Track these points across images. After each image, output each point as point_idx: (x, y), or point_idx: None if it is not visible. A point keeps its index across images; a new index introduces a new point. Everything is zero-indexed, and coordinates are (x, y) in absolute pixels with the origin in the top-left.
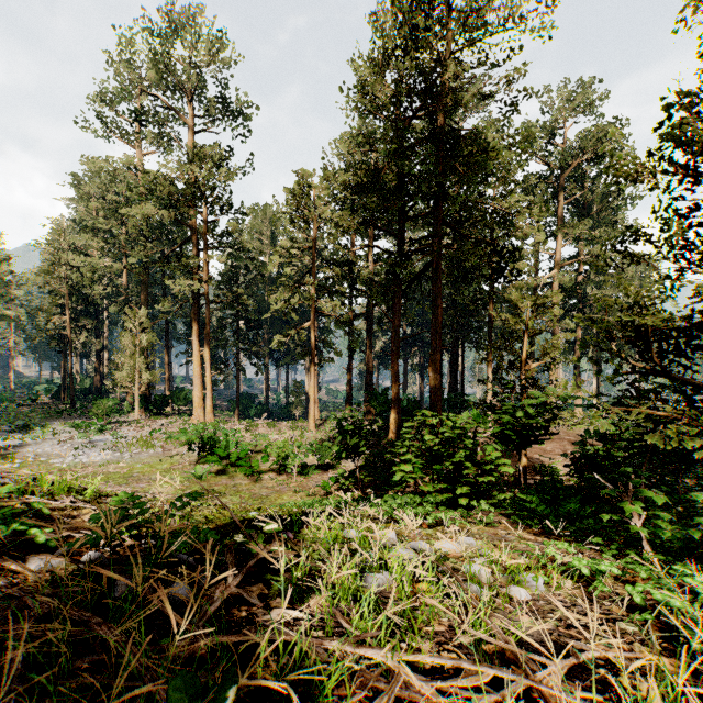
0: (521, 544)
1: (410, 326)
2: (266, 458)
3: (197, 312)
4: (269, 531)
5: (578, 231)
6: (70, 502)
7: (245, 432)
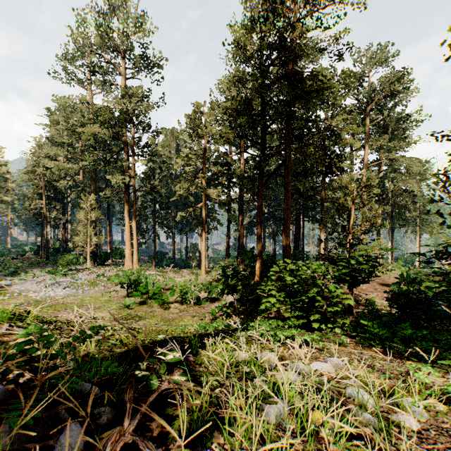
0: (375, 363)
1: (267, 207)
2: (172, 293)
3: (127, 197)
4: (171, 360)
5: (380, 142)
6: (6, 329)
7: (159, 276)
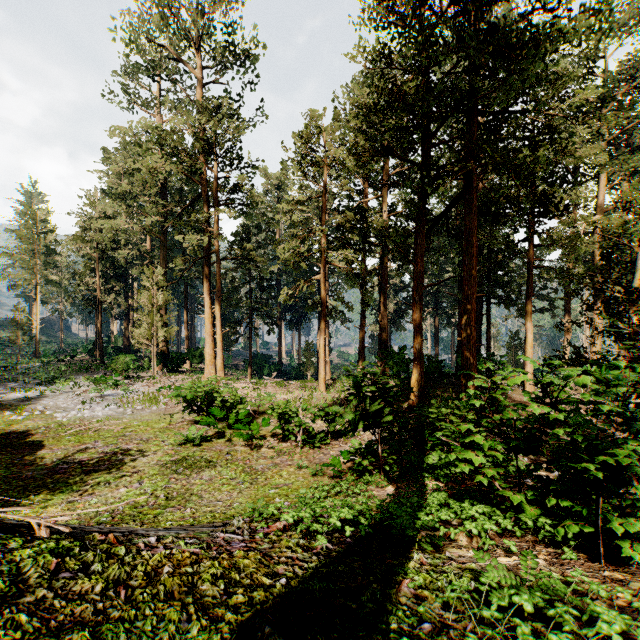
0: None
1: None
2: (267, 421)
3: (208, 269)
4: None
5: (635, 163)
6: None
7: (252, 390)
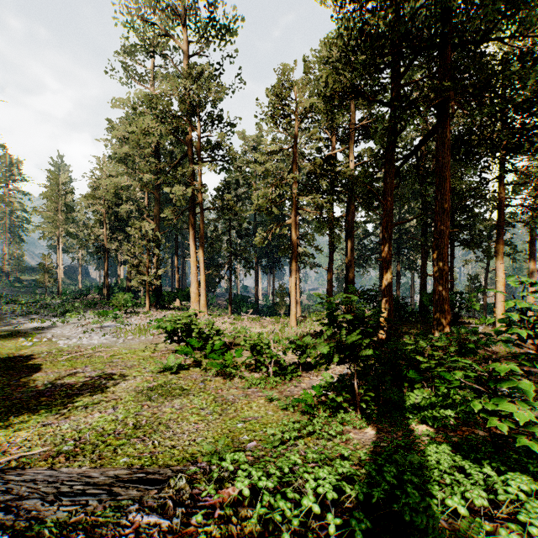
0: None
1: None
2: (239, 352)
3: (193, 219)
4: None
5: None
6: None
7: (230, 324)
